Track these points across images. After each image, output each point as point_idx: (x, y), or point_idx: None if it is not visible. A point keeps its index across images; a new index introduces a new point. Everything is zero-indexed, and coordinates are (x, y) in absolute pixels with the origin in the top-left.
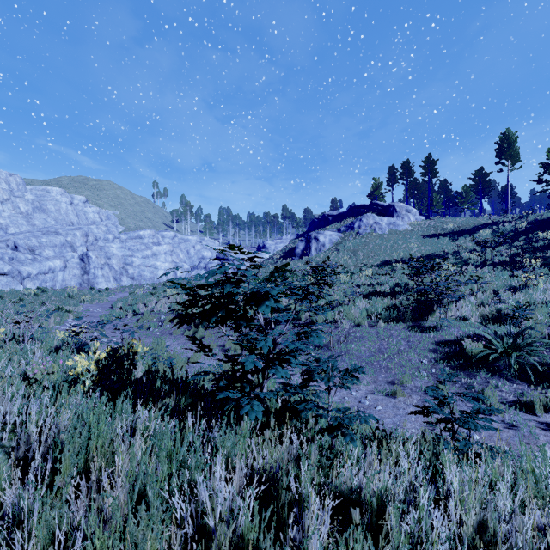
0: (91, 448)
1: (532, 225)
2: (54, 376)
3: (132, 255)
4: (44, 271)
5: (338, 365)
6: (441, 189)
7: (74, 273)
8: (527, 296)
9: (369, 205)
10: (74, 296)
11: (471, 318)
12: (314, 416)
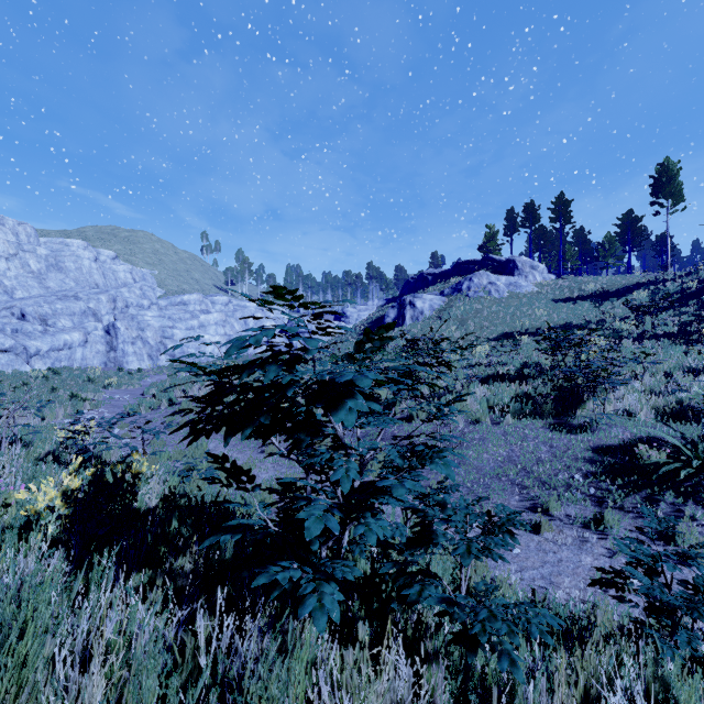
0: (1, 690)
1: None
2: (12, 510)
3: (173, 326)
4: (57, 346)
5: (449, 481)
6: (576, 239)
7: (97, 350)
8: None
9: (482, 261)
10: (95, 379)
11: (639, 413)
12: (437, 613)
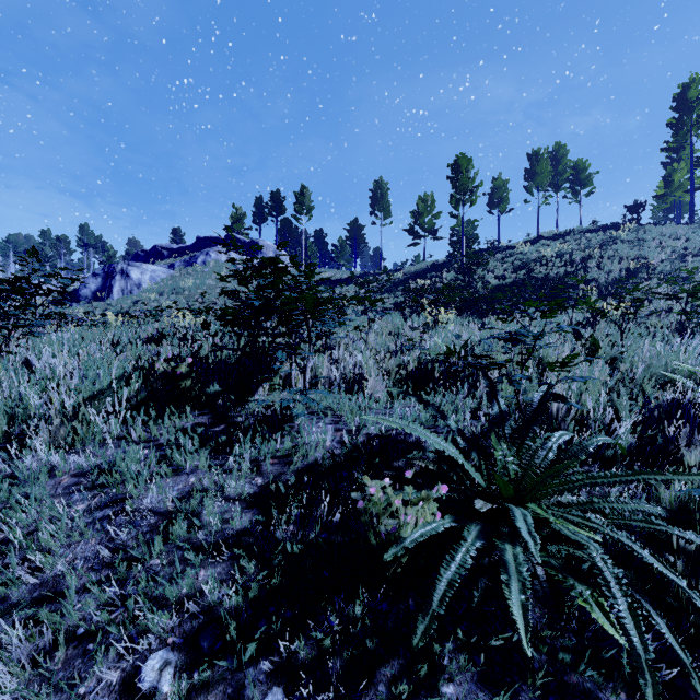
0: None
1: (408, 276)
2: None
3: None
4: None
5: None
6: (317, 239)
7: None
8: (448, 337)
9: (225, 239)
10: None
11: (365, 384)
12: None
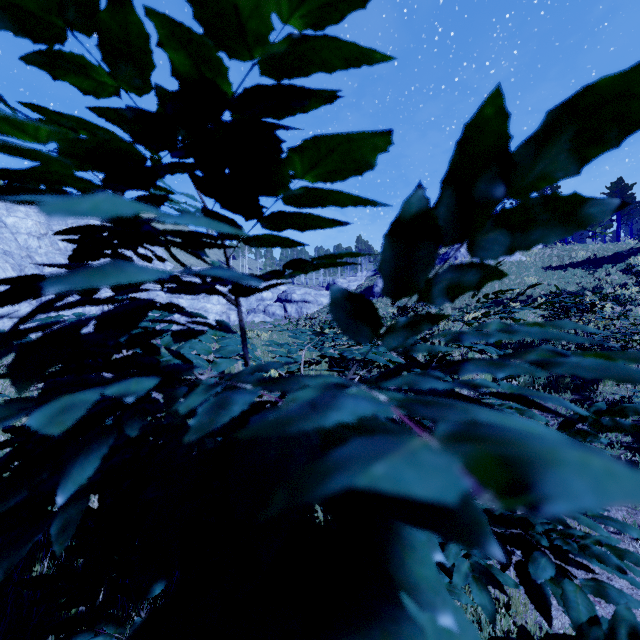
0: None
1: None
2: None
3: (179, 296)
4: None
5: None
6: None
7: None
8: None
9: None
10: None
11: None
12: None
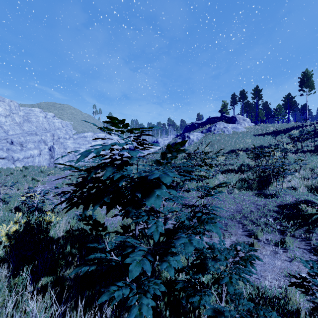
0: None
1: None
2: None
3: (79, 147)
4: (27, 156)
5: None
6: (263, 107)
7: (45, 158)
8: None
9: (220, 117)
10: (44, 171)
11: (299, 188)
12: (210, 315)
